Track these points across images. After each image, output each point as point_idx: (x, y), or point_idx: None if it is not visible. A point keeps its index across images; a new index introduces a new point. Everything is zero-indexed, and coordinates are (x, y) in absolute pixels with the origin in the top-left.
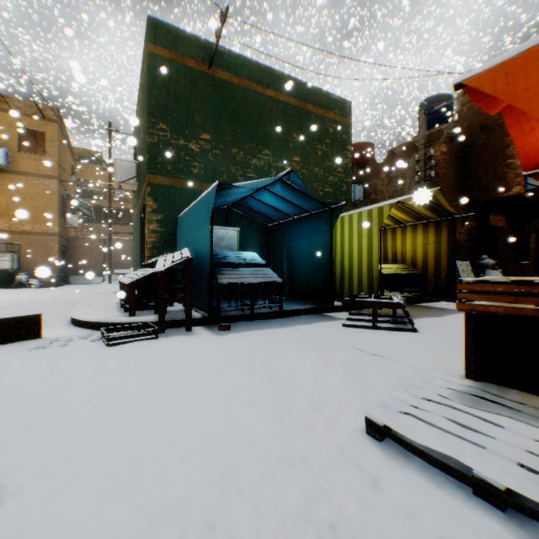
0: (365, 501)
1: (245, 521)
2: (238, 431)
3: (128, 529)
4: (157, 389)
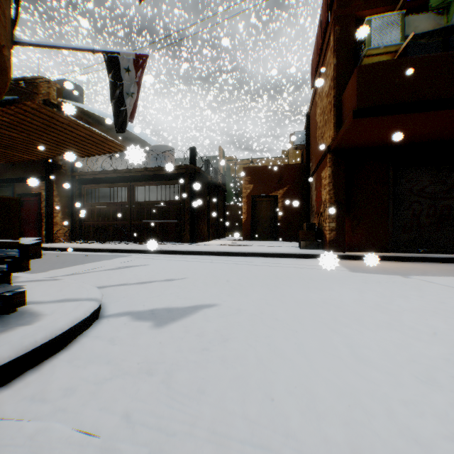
0: (135, 398)
1: (193, 356)
2: (267, 388)
3: (229, 335)
4: (392, 369)
